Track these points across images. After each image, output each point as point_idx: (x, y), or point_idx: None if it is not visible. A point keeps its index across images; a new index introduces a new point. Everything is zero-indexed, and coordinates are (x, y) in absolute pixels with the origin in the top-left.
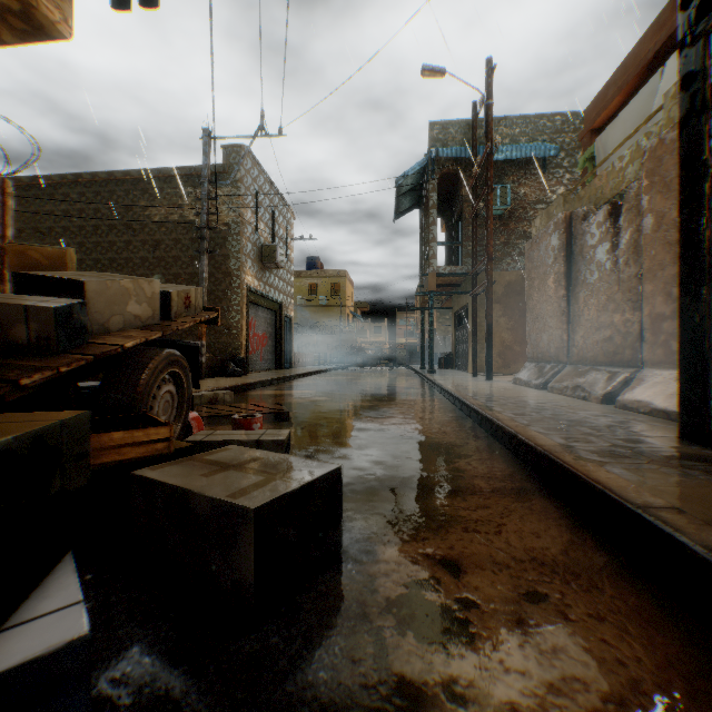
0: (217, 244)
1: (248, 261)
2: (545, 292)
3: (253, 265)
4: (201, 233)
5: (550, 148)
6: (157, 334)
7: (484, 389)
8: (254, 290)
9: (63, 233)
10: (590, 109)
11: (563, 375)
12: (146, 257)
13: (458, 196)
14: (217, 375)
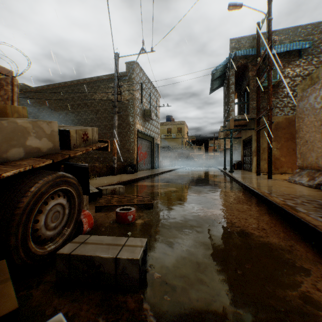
0: (123, 109)
1: (137, 117)
2: (314, 125)
3: (140, 119)
4: (114, 104)
5: (305, 43)
6: (46, 161)
7: (273, 187)
8: (140, 131)
9: (59, 108)
10: None
11: None
12: (92, 117)
13: (245, 78)
14: (122, 173)
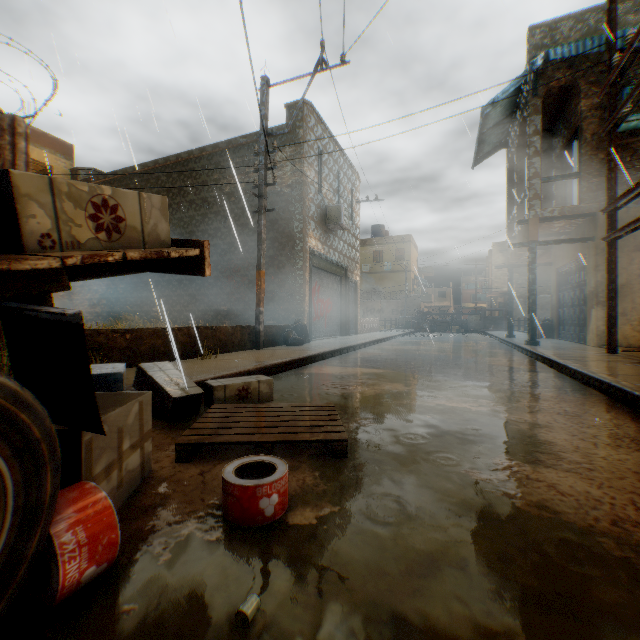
0: (280, 207)
1: (311, 224)
2: None
3: (316, 227)
4: (259, 190)
5: None
6: None
7: None
8: (317, 254)
9: None
10: None
11: None
12: (218, 228)
13: (564, 122)
14: (277, 344)
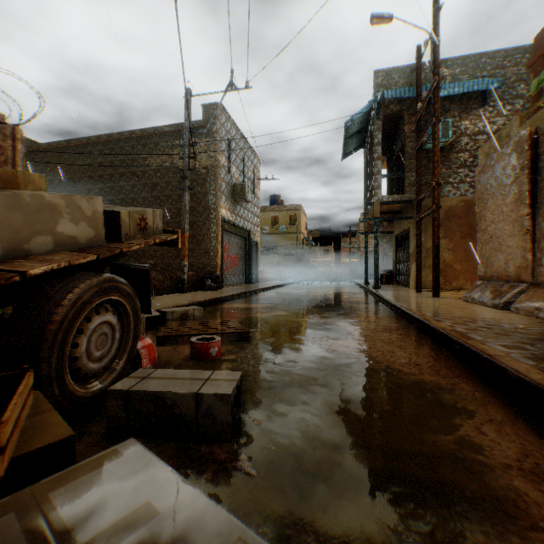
0: (198, 184)
1: (223, 197)
2: (501, 211)
3: (226, 200)
4: (184, 173)
5: (491, 81)
6: (88, 257)
7: (438, 308)
8: (227, 221)
9: (89, 181)
10: (541, 34)
11: (529, 295)
12: (146, 197)
13: (399, 135)
14: (197, 289)
